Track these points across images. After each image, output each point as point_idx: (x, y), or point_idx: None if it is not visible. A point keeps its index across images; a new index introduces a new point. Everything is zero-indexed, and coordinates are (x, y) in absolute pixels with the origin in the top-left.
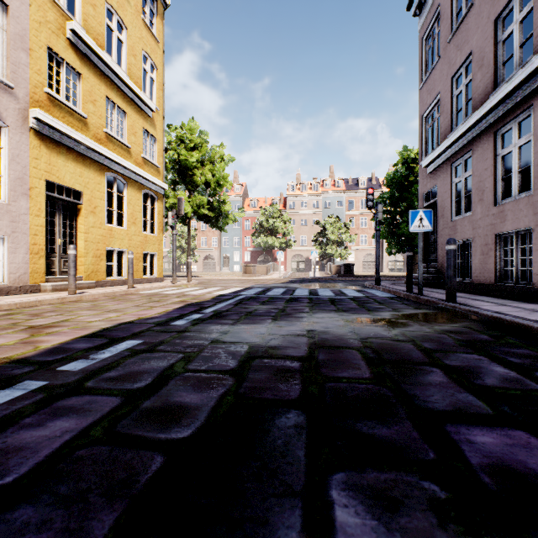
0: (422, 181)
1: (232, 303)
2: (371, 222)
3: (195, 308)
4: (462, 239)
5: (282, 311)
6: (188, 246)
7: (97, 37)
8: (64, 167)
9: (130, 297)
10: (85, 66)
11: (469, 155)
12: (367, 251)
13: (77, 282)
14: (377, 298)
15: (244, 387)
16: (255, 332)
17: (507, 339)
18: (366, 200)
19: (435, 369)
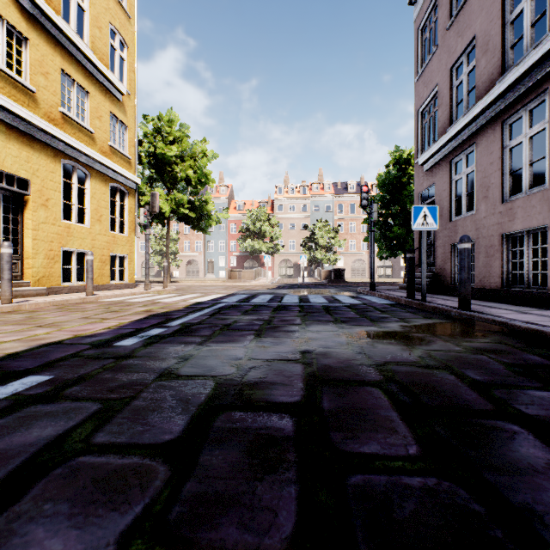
0: (418, 179)
1: (208, 313)
2: (360, 227)
3: (159, 319)
4: None
5: (268, 323)
6: (167, 249)
7: None
8: (4, 149)
9: (85, 306)
10: (33, 30)
11: (471, 149)
12: (356, 257)
13: (21, 288)
14: (377, 306)
15: (183, 497)
16: (228, 356)
17: None
18: (361, 198)
19: (517, 426)
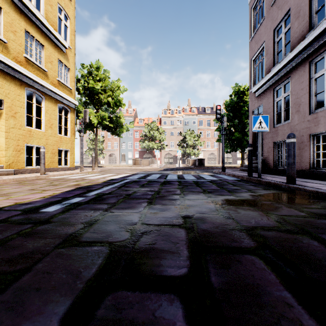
0: (251, 102)
1: (117, 186)
2: (212, 134)
3: (82, 191)
4: (282, 139)
5: (158, 193)
6: (96, 146)
7: None
8: None
9: (37, 181)
10: (5, 3)
11: (288, 81)
12: (210, 152)
13: None
14: (229, 181)
15: None
16: (125, 221)
17: None
18: (216, 113)
19: None
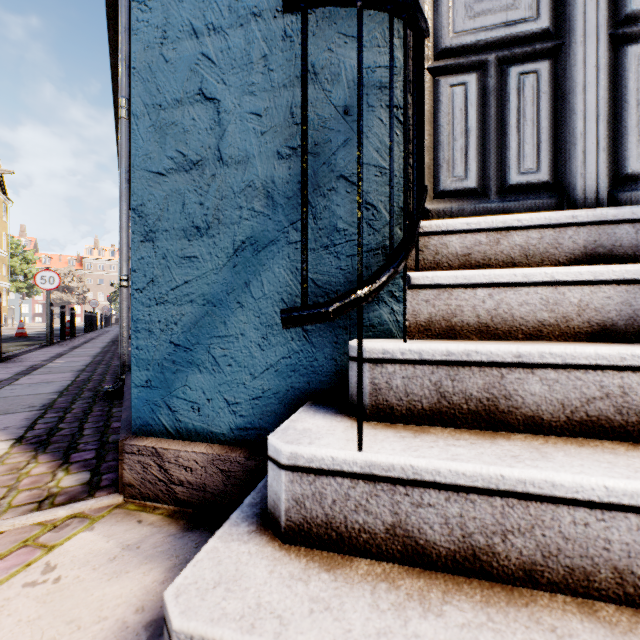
0: None
1: None
2: None
3: None
4: None
5: None
6: None
7: None
8: None
9: None
10: None
11: None
12: None
13: None
14: None
15: None
16: None
17: None
18: (108, 299)
19: None
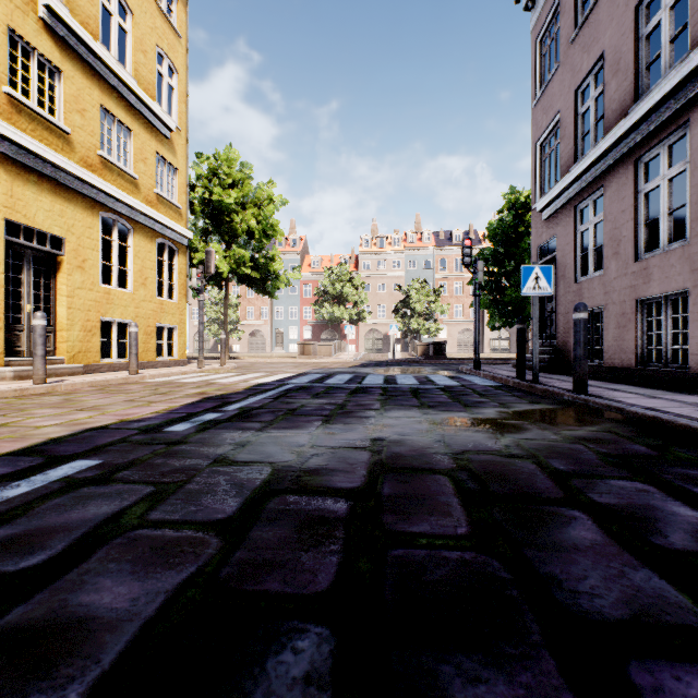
0: (536, 230)
1: (271, 396)
2: (468, 288)
3: (215, 403)
4: (590, 307)
5: (341, 408)
6: (225, 318)
7: (86, 21)
8: (35, 202)
9: (129, 387)
10: (68, 60)
11: (600, 193)
12: (463, 326)
13: (55, 365)
14: (477, 388)
15: (233, 561)
16: (290, 443)
17: (675, 451)
18: (462, 255)
19: (579, 513)
